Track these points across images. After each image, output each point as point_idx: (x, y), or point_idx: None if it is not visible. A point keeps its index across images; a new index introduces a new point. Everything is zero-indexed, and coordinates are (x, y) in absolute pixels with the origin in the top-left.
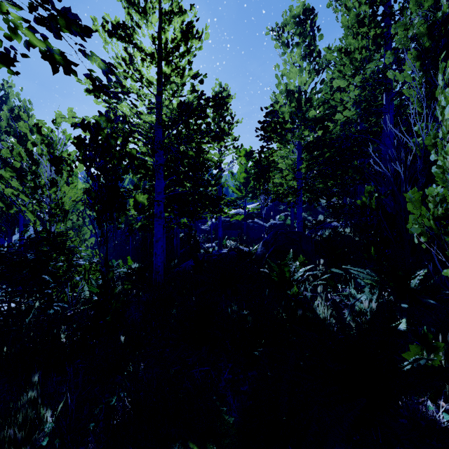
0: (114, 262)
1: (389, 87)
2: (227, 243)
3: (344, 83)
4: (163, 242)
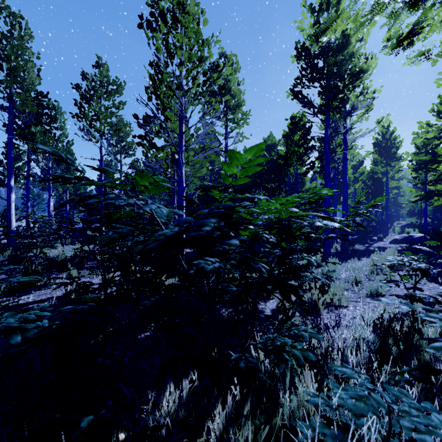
0: None
1: None
2: None
3: None
4: None
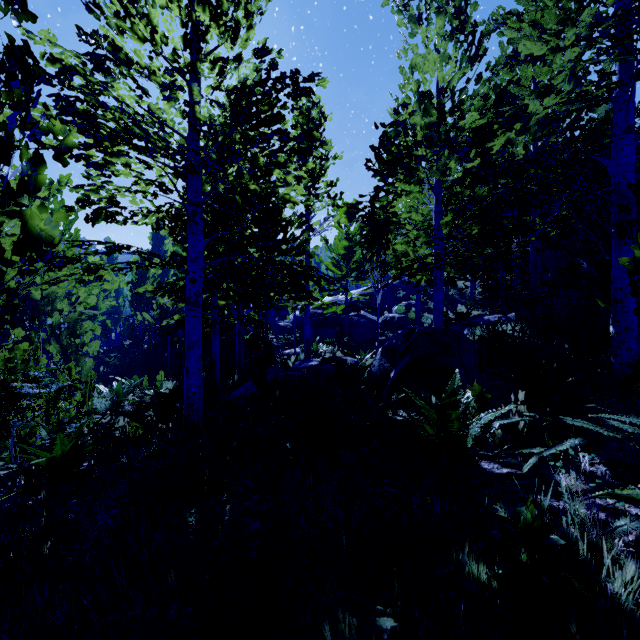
0: (137, 379)
1: None
2: (319, 348)
3: (540, 47)
4: (216, 347)
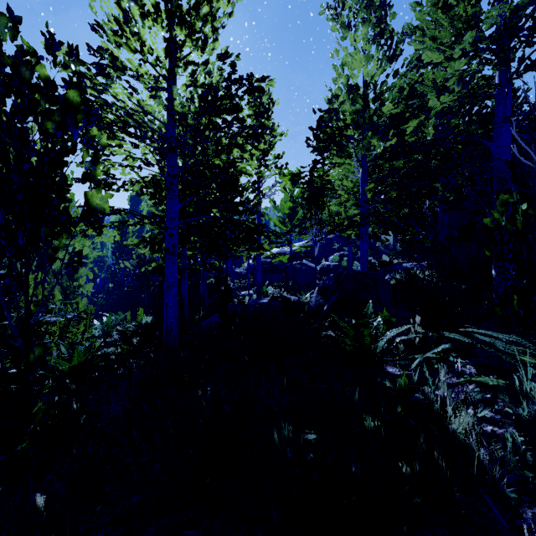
0: (121, 314)
1: (512, 54)
2: (268, 290)
3: (438, 56)
4: (185, 289)
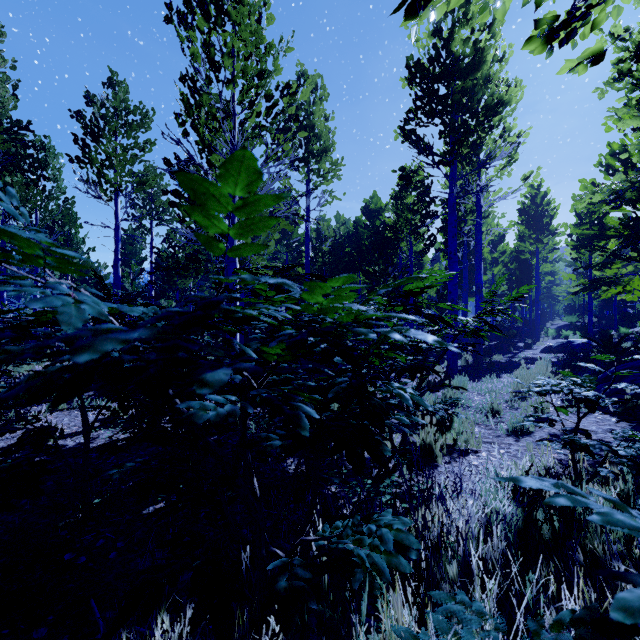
0: None
1: None
2: None
3: None
4: None
